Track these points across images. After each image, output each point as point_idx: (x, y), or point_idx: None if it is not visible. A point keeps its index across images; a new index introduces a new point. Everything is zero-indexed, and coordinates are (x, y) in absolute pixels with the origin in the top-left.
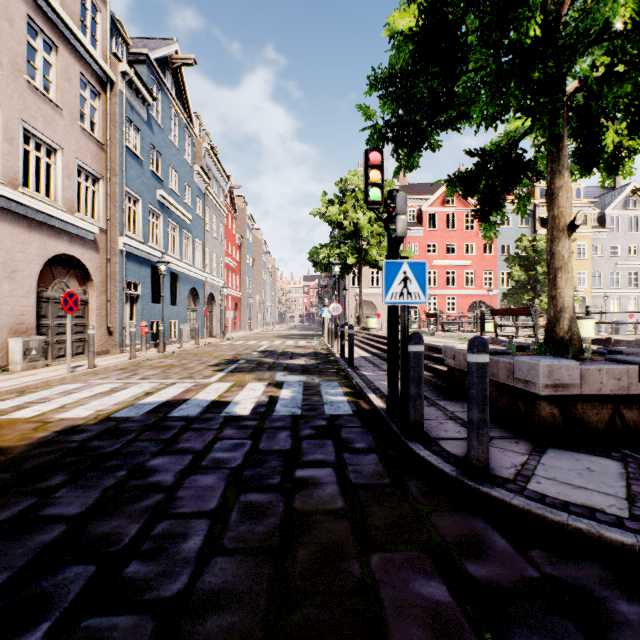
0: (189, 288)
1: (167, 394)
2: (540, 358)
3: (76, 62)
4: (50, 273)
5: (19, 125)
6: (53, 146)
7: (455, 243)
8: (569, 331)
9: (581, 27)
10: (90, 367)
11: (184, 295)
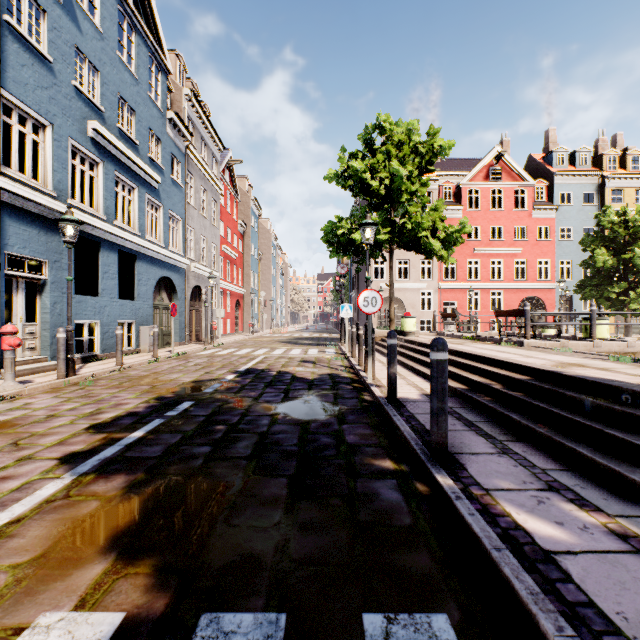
0: (158, 277)
1: None
2: None
3: None
4: None
5: None
6: None
7: (502, 226)
8: None
9: None
10: None
11: (148, 286)
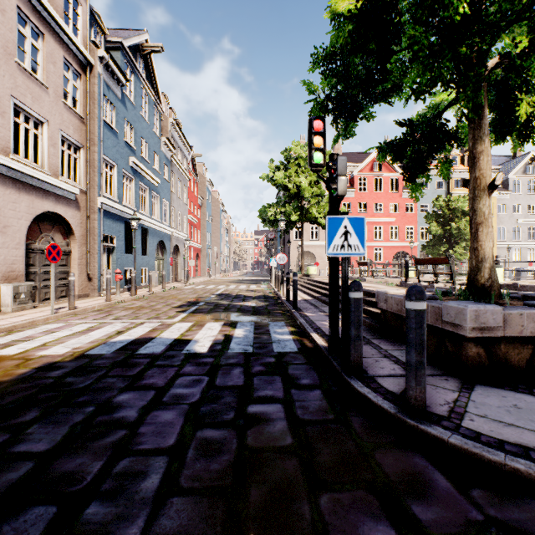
0: (157, 241)
1: (136, 333)
2: (467, 303)
3: (60, 48)
4: (37, 228)
5: (10, 101)
6: (40, 119)
7: (382, 203)
8: (489, 279)
9: (504, 7)
10: (71, 309)
11: (153, 247)
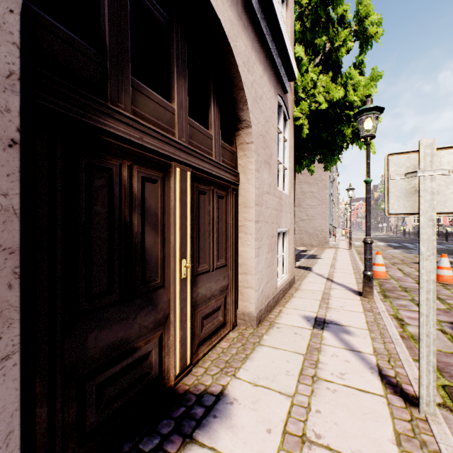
0: None
1: None
2: None
3: None
4: None
5: None
6: None
7: None
8: None
9: None
10: None
11: None
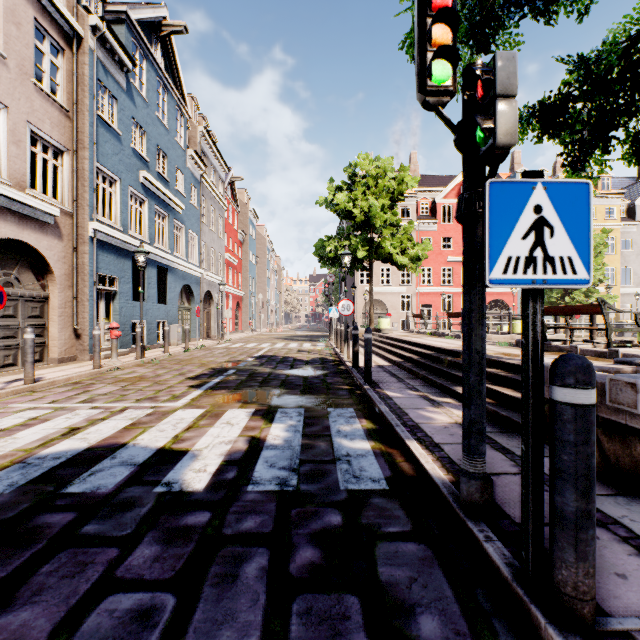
0: (181, 285)
1: (98, 433)
2: None
3: (28, 4)
4: None
5: None
6: None
7: None
8: None
9: None
10: (27, 382)
11: (175, 292)
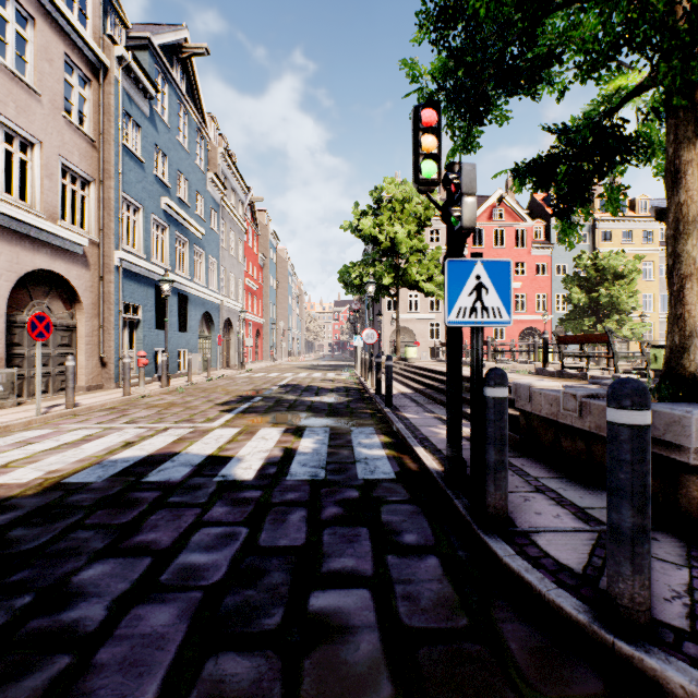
0: (202, 312)
1: (152, 445)
2: (687, 407)
3: (59, 40)
4: (26, 292)
5: None
6: (29, 139)
7: None
8: None
9: None
10: (68, 407)
11: (195, 320)
